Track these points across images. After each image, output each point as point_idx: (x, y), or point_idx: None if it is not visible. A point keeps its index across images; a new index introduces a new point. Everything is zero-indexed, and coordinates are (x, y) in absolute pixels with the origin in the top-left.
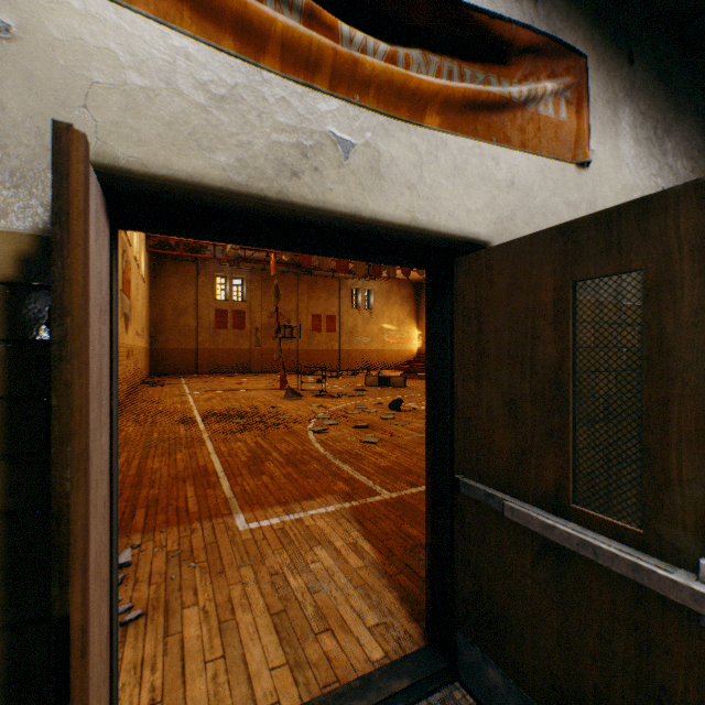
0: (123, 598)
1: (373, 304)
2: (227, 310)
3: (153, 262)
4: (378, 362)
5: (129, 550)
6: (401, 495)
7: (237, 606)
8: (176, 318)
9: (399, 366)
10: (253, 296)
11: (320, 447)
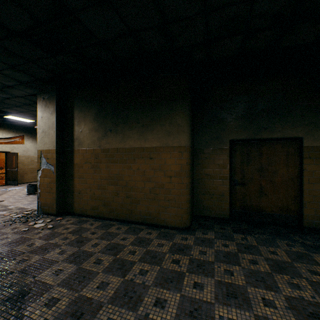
0: None
1: None
2: None
3: None
4: None
5: None
6: None
7: None
8: None
9: None
10: None
11: None
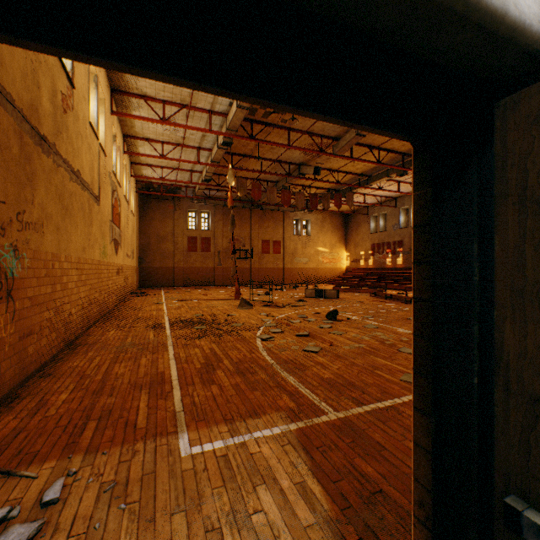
0: None
1: (310, 231)
2: (196, 237)
3: (142, 201)
4: (314, 278)
5: (61, 480)
6: (348, 415)
7: None
8: (159, 244)
9: (331, 281)
10: (216, 226)
11: (266, 355)
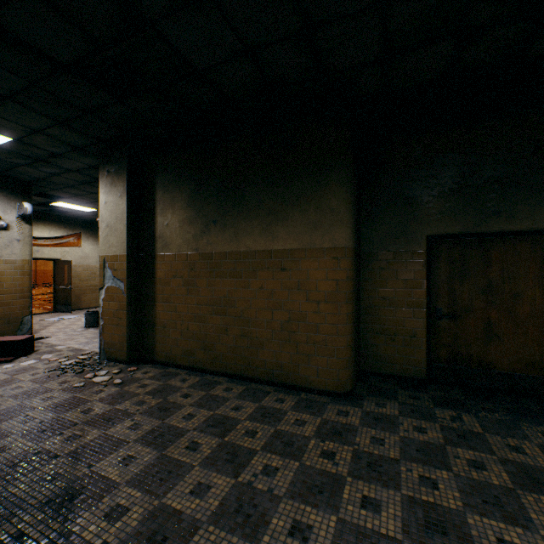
0: None
1: None
2: None
3: None
4: None
5: None
6: None
7: None
8: None
9: None
10: None
11: None
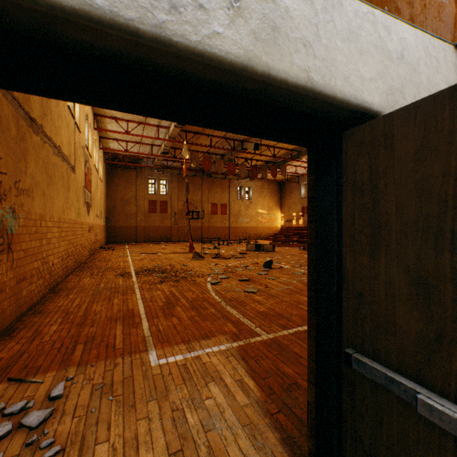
0: (49, 431)
1: (252, 196)
2: (156, 200)
3: (108, 170)
4: (255, 235)
5: (63, 383)
6: (276, 336)
7: (141, 443)
8: (123, 206)
9: (269, 237)
10: (173, 191)
11: (215, 295)
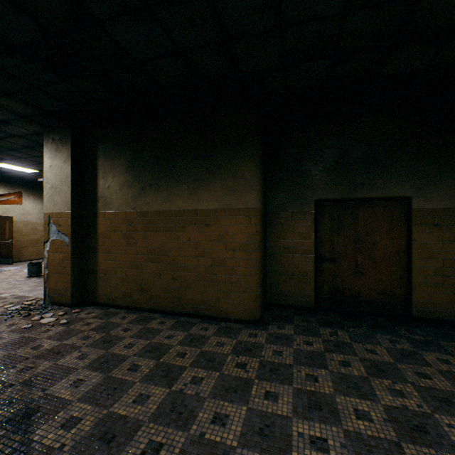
0: None
1: None
2: None
3: None
4: None
5: None
6: None
7: None
8: None
9: None
10: None
11: None
